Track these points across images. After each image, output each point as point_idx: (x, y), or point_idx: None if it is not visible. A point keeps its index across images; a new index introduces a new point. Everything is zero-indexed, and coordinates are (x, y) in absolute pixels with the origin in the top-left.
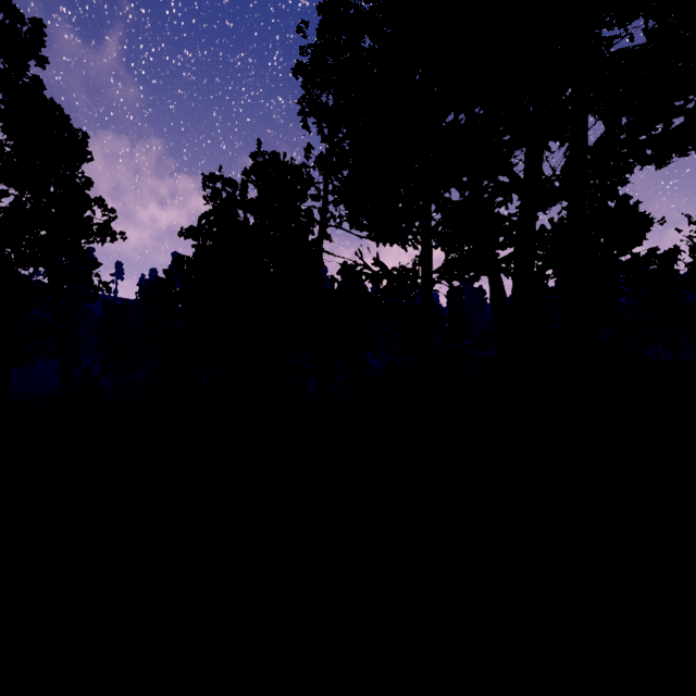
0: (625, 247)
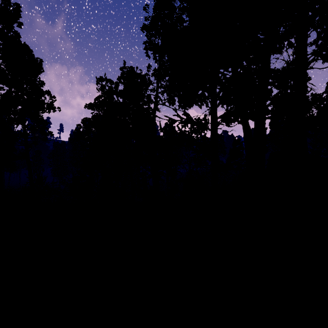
0: None
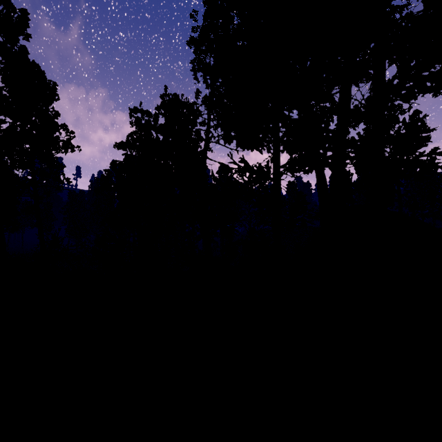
0: (415, 147)
